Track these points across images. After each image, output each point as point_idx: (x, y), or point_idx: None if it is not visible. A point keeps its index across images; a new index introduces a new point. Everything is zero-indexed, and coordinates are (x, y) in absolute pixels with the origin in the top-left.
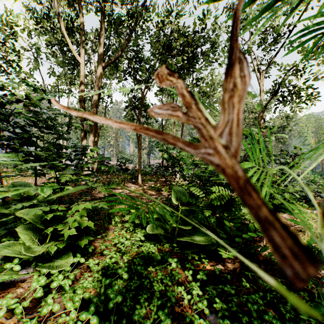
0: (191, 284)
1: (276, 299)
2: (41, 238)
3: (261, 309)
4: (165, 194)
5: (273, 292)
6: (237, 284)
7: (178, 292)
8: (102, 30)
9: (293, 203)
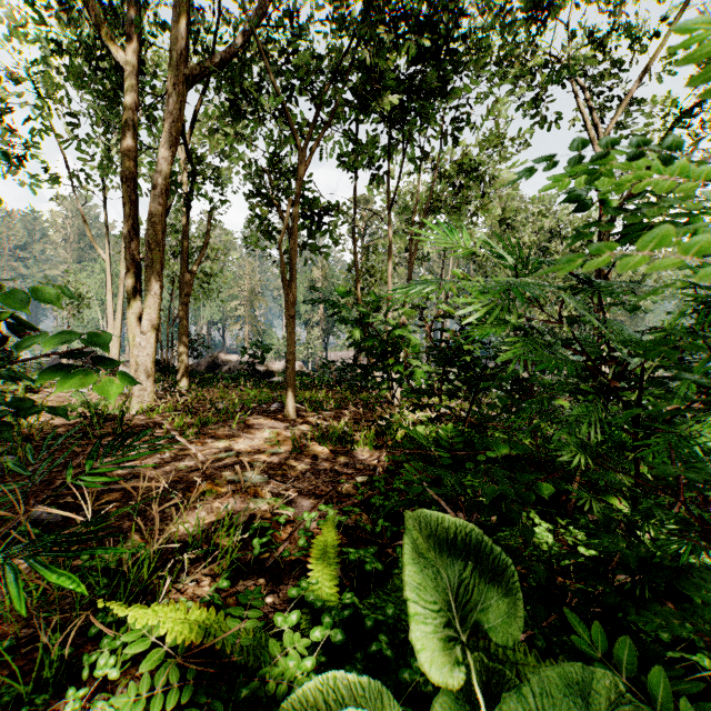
0: None
1: None
2: None
3: None
4: (364, 455)
5: None
6: None
7: None
8: None
9: None
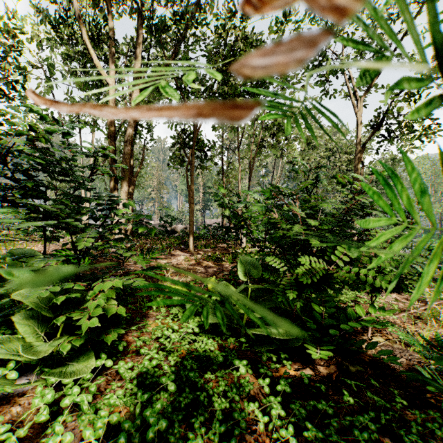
0: (268, 398)
1: (394, 421)
2: (50, 331)
3: (373, 437)
4: (227, 265)
5: (388, 410)
6: (334, 397)
7: (249, 411)
8: (138, 38)
9: (412, 280)
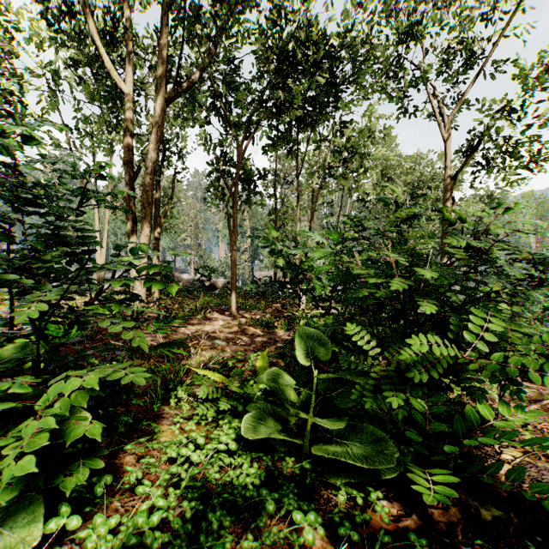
0: None
1: None
2: None
3: None
4: (281, 334)
5: None
6: None
7: None
8: (164, 31)
9: None
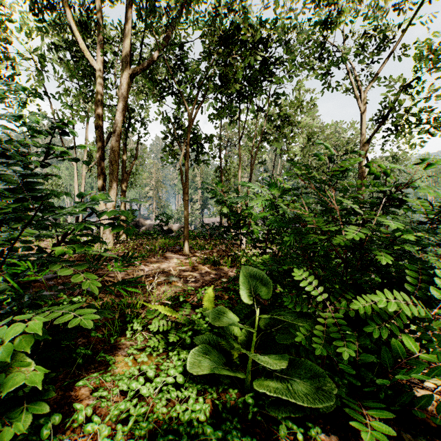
0: None
1: None
2: None
3: None
4: (225, 270)
5: None
6: None
7: None
8: (128, 18)
9: None
